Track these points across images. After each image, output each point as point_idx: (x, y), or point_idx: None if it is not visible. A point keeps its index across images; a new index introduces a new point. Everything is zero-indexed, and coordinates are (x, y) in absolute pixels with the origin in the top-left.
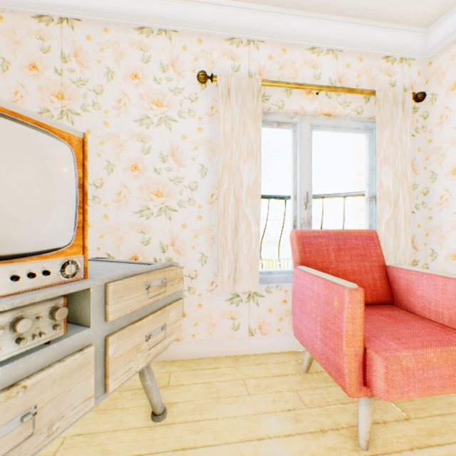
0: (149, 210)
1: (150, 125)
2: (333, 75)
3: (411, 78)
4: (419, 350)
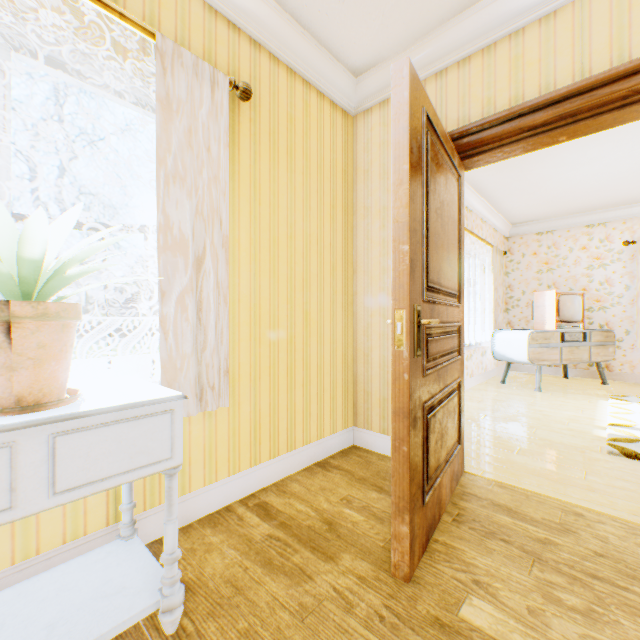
0: (592, 309)
1: (592, 269)
2: None
3: None
4: None
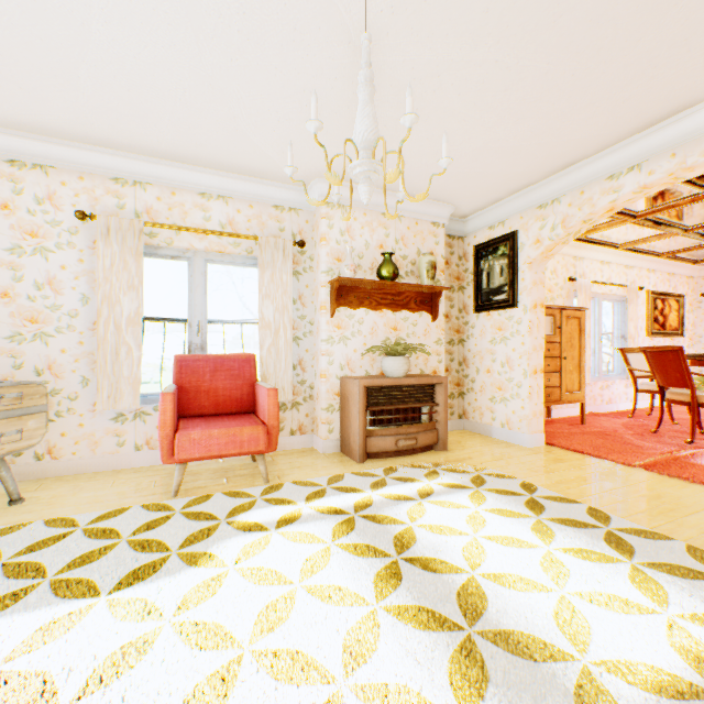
0: (23, 336)
1: (24, 254)
2: (224, 218)
3: (300, 226)
4: (210, 429)
